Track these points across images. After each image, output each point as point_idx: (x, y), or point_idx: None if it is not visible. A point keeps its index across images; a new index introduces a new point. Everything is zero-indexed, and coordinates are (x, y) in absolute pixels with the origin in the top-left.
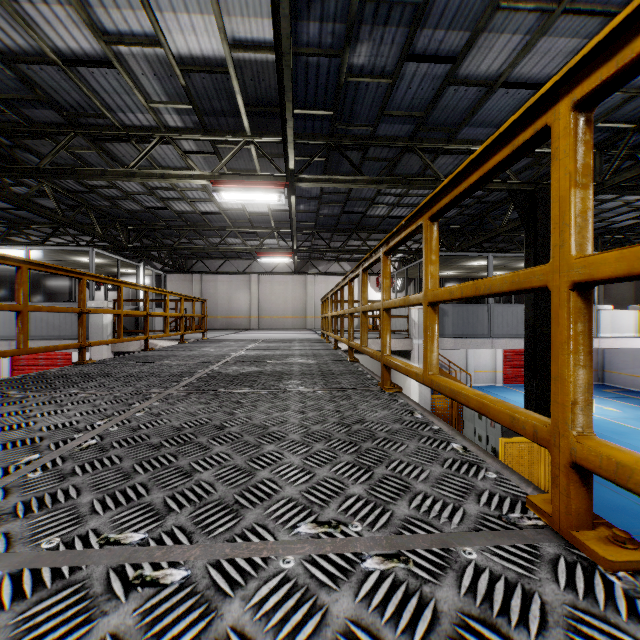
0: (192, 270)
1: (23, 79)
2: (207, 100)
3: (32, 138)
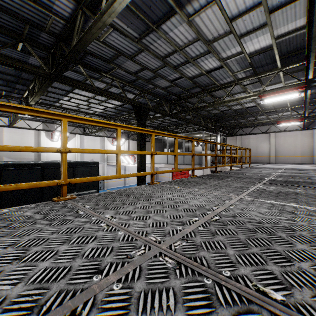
0: (236, 134)
1: (193, 82)
2: (259, 63)
3: (190, 98)
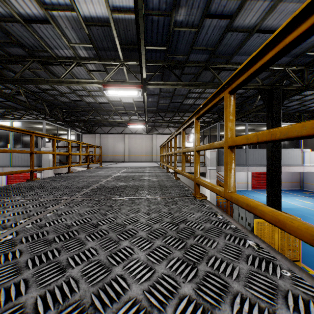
0: (95, 132)
1: (4, 31)
2: (100, 42)
3: (11, 63)
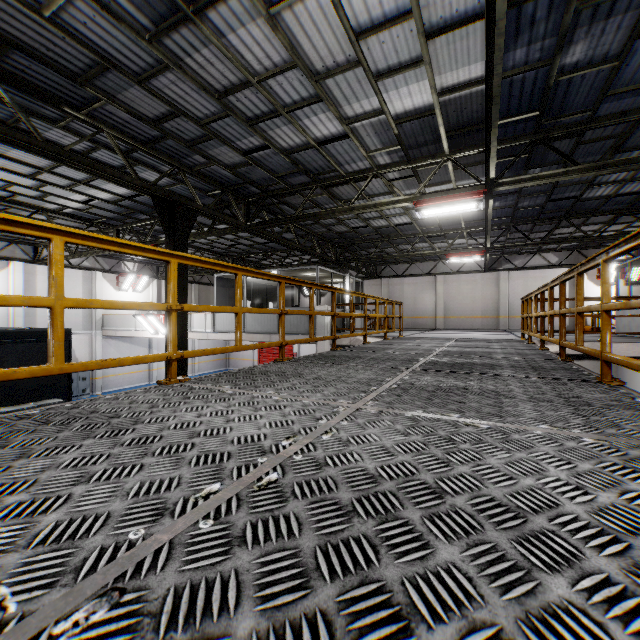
0: (381, 275)
1: (293, 162)
2: (413, 138)
3: (289, 196)
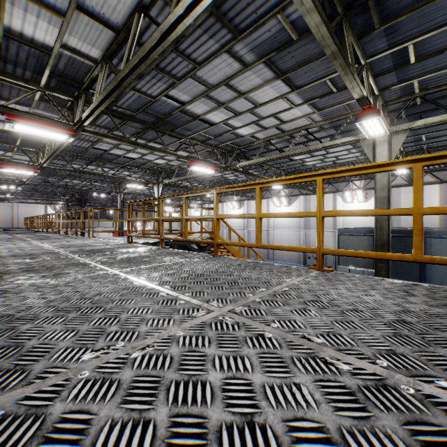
0: None
1: None
2: None
3: None
